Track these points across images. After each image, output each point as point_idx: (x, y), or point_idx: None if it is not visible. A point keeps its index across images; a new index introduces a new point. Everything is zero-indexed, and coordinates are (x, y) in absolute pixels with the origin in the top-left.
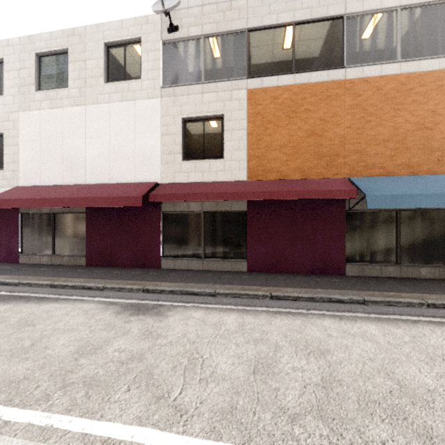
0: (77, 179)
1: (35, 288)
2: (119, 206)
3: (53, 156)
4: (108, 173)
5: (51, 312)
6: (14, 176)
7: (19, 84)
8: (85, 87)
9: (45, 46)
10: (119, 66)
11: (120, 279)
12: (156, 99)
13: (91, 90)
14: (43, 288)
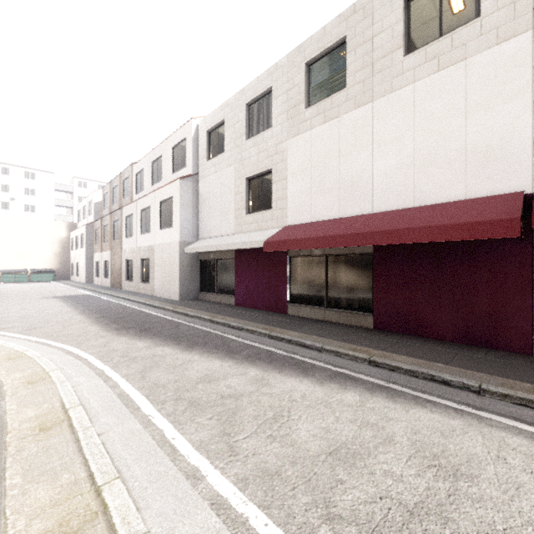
0: (359, 208)
1: (349, 362)
2: (462, 240)
3: (326, 183)
4: (411, 191)
5: (450, 438)
6: (282, 215)
7: (287, 108)
8: (371, 77)
9: (317, 48)
10: (429, 19)
11: (485, 372)
12: (518, 37)
13: (381, 76)
14: (360, 364)
